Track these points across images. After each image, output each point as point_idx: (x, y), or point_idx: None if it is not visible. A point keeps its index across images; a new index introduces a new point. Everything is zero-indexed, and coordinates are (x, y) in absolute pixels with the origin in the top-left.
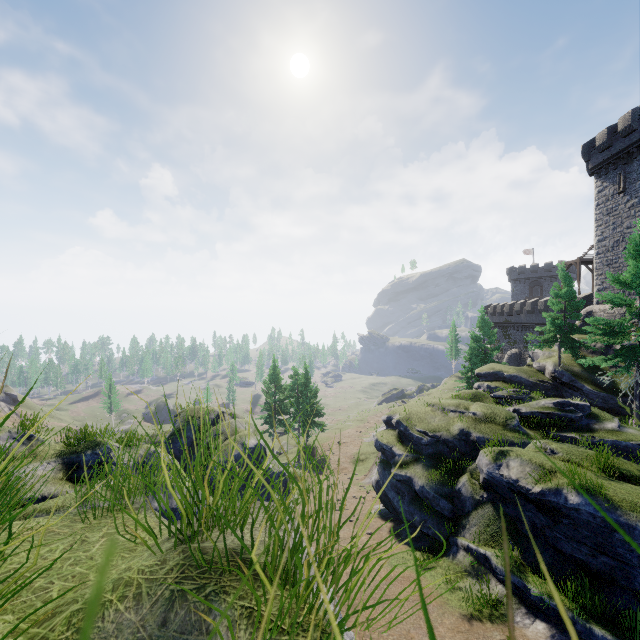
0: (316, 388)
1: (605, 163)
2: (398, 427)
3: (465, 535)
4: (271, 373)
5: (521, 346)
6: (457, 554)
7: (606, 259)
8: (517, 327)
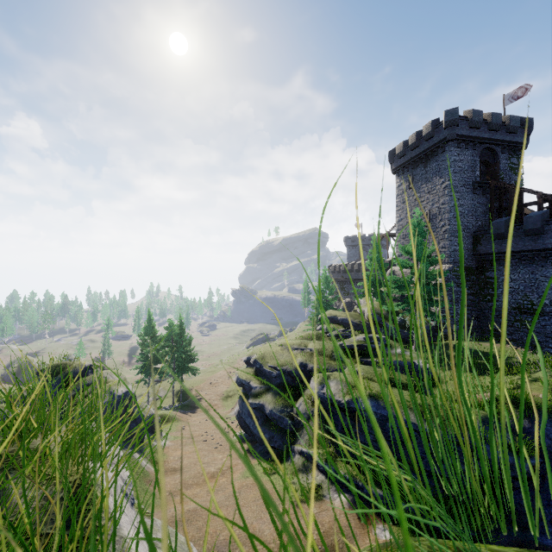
0: (190, 337)
1: (402, 166)
2: (255, 365)
3: (300, 442)
4: (147, 326)
5: (352, 296)
6: (294, 458)
7: (402, 234)
8: (349, 282)
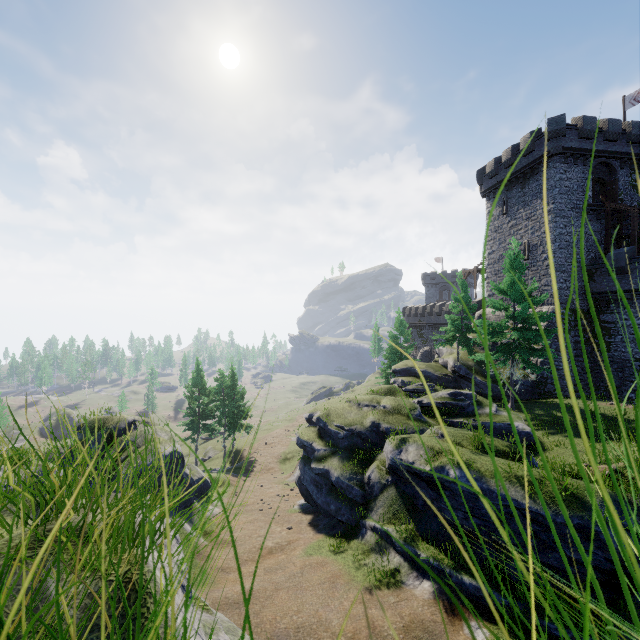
0: (243, 390)
1: (493, 188)
2: (318, 424)
3: (373, 517)
4: (195, 376)
5: (432, 344)
6: (365, 535)
7: (494, 269)
8: (428, 327)
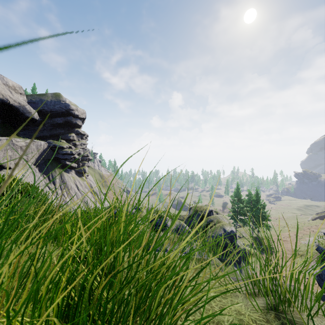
0: (264, 203)
1: None
2: None
3: None
4: (235, 192)
5: None
6: None
7: None
8: None
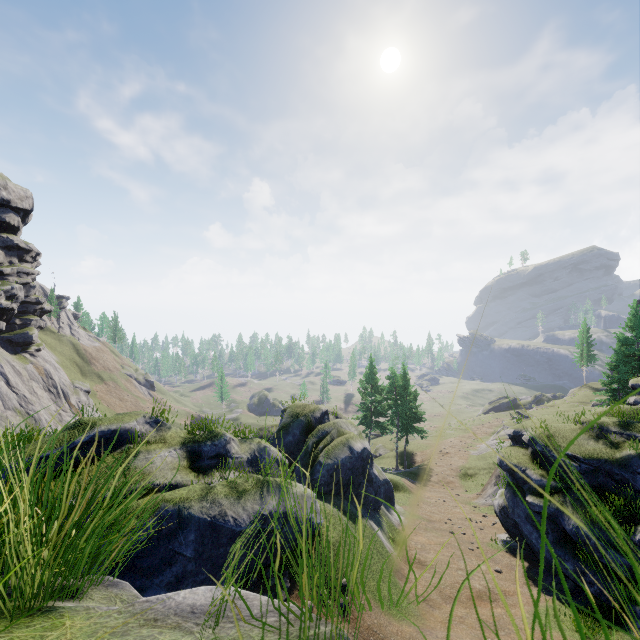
0: (416, 391)
1: None
2: (532, 445)
3: None
4: (367, 373)
5: None
6: None
7: None
8: None
